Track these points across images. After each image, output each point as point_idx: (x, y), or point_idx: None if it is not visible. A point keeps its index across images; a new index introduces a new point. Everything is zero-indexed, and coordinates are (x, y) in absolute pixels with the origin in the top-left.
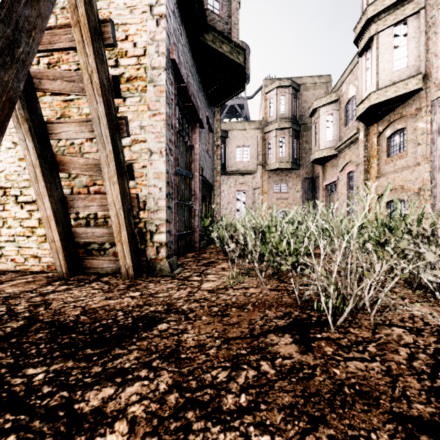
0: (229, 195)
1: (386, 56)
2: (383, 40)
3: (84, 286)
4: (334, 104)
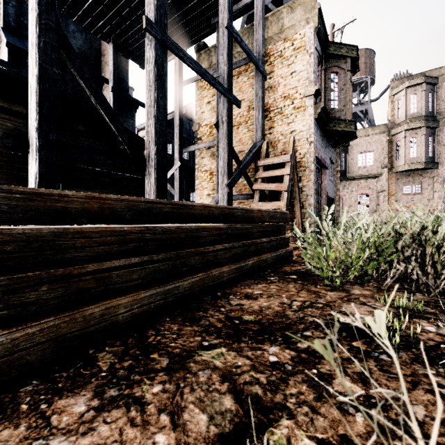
0: (350, 199)
1: None
2: None
3: None
4: None
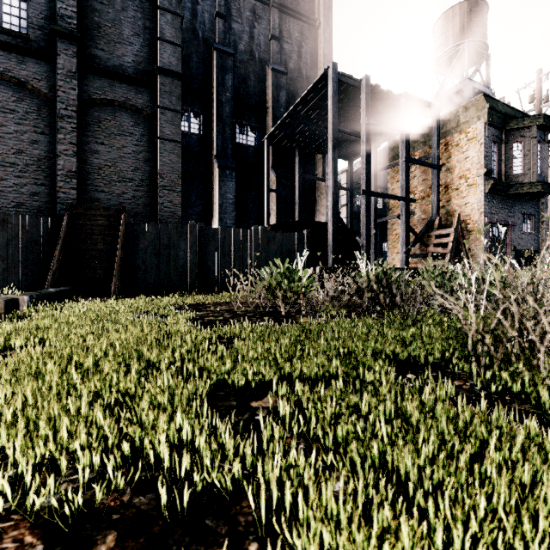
0: None
1: None
2: None
3: None
4: None
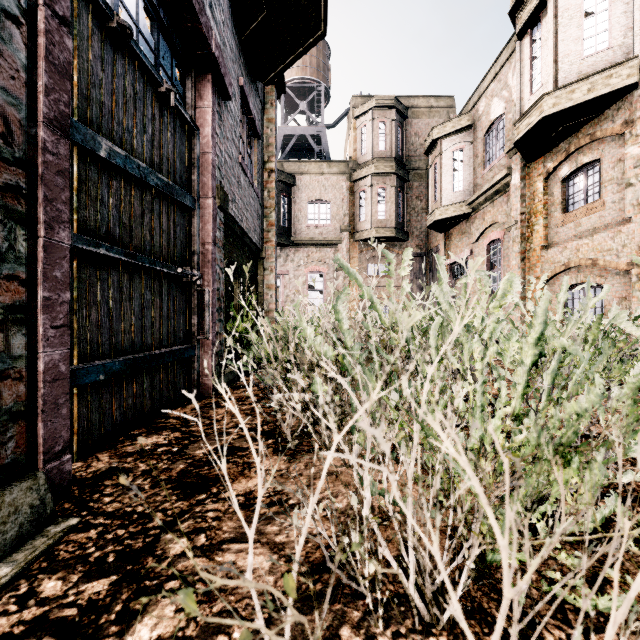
0: (297, 279)
1: (570, 29)
2: (566, 2)
3: None
4: (465, 133)
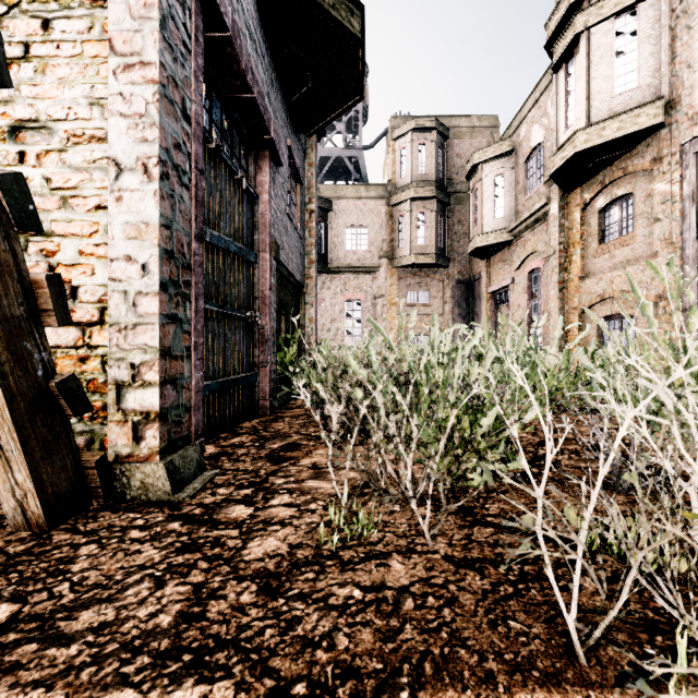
0: (333, 308)
1: (601, 68)
2: (598, 41)
3: None
4: (507, 159)
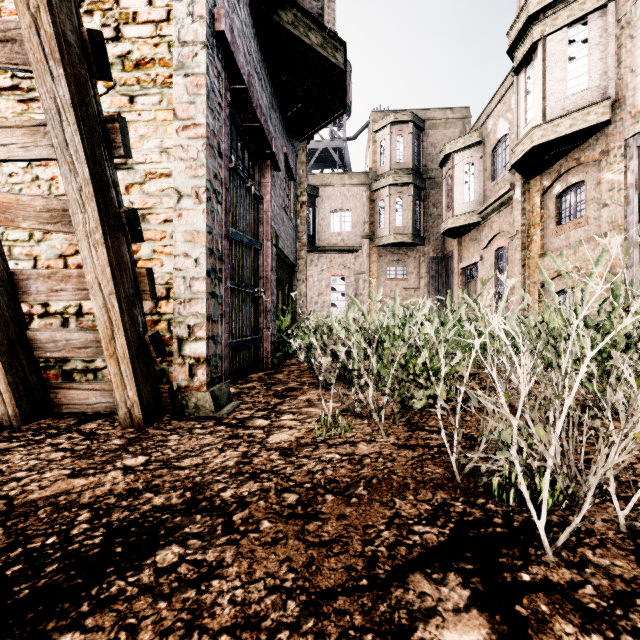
0: (320, 283)
1: (556, 72)
2: (553, 48)
3: (41, 443)
4: (476, 148)
